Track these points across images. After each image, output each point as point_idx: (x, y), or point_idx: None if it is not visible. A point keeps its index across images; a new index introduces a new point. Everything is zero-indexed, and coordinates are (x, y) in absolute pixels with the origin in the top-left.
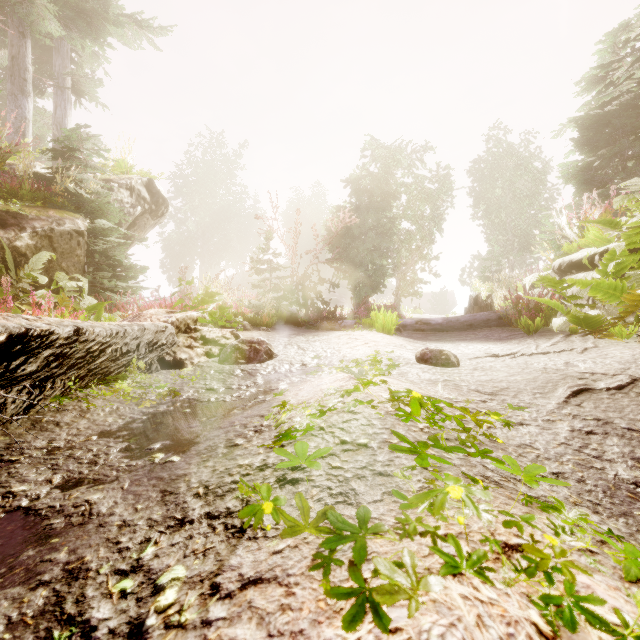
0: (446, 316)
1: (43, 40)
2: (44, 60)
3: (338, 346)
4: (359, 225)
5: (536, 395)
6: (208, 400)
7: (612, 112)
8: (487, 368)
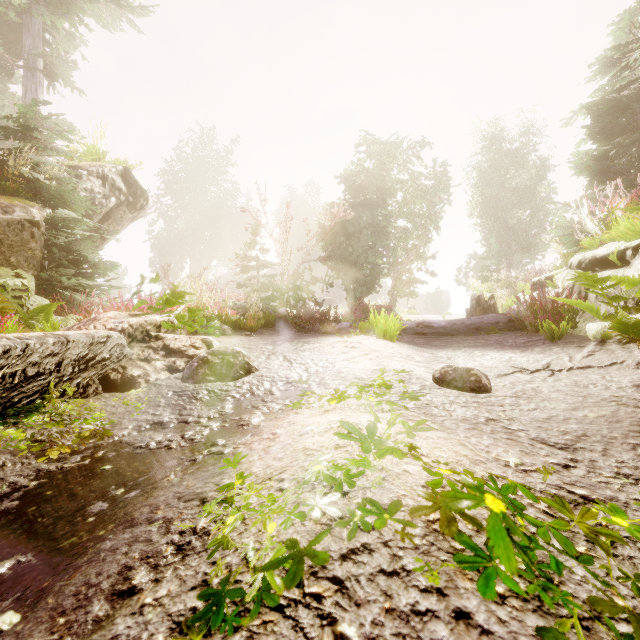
0: (442, 317)
1: (9, 15)
2: (12, 39)
3: (332, 357)
4: (354, 223)
5: (638, 451)
6: (146, 445)
7: (631, 96)
8: (532, 394)
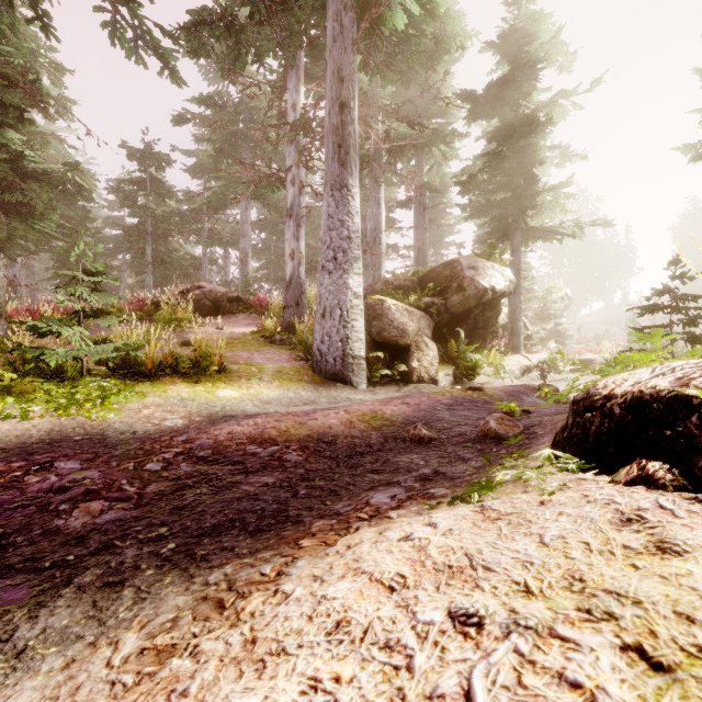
0: None
1: None
2: None
3: None
4: None
5: None
6: None
7: None
8: None
